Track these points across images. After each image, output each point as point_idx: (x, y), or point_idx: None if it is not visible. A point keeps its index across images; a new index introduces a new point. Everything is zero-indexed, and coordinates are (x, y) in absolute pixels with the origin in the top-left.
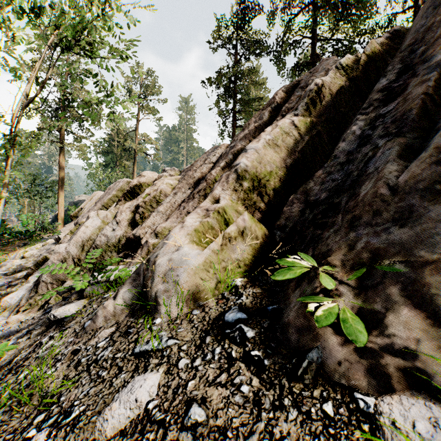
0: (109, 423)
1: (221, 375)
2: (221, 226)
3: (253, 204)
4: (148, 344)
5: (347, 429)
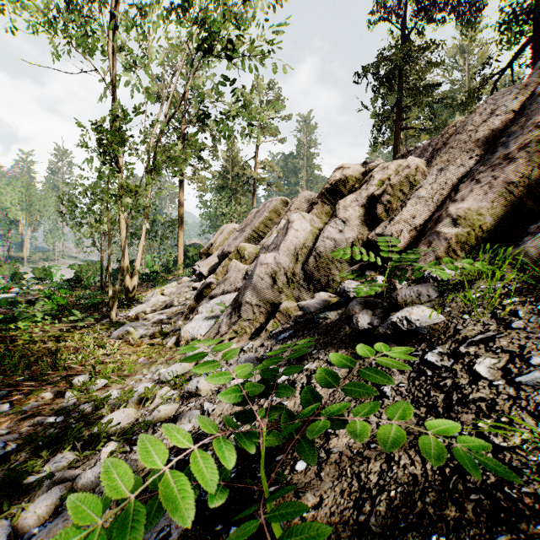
0: None
1: None
2: None
3: None
4: None
5: None
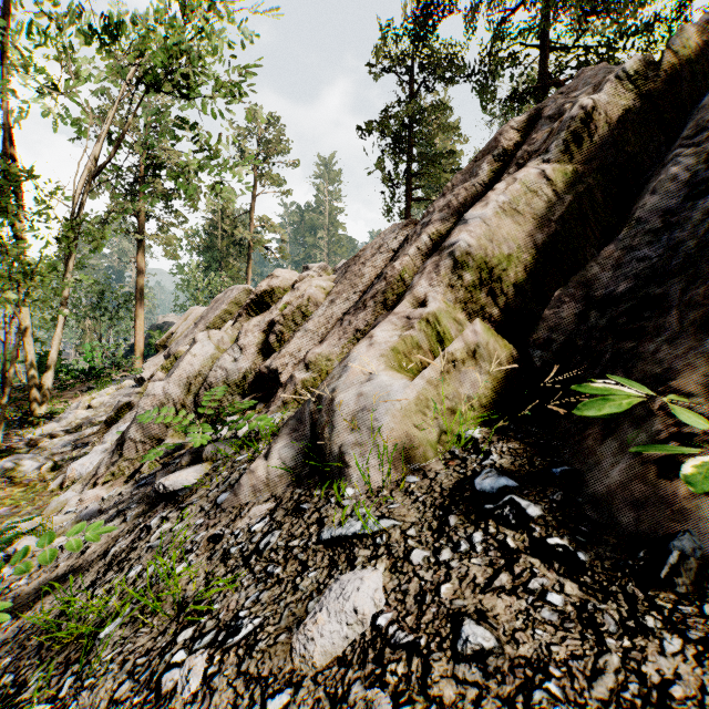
0: (316, 645)
1: (499, 577)
2: (432, 344)
3: (479, 310)
4: (344, 527)
5: None
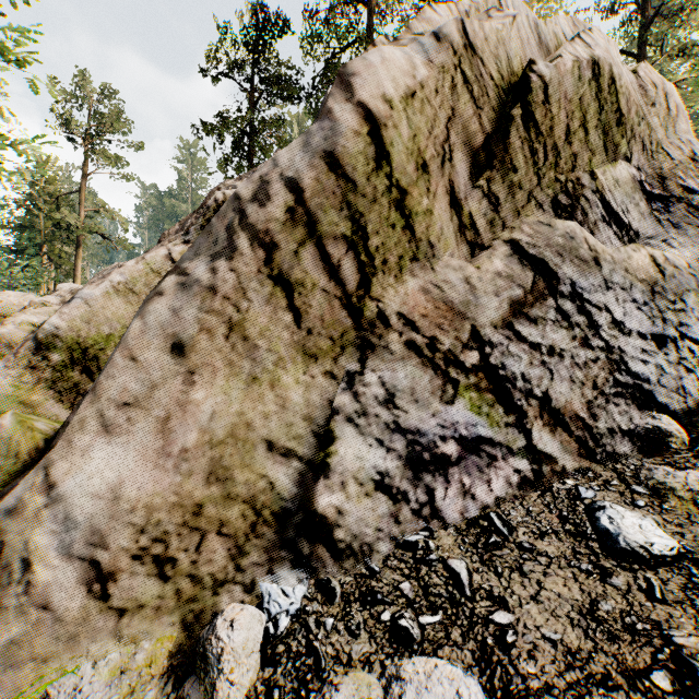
0: None
1: None
2: None
3: (73, 387)
4: None
5: None
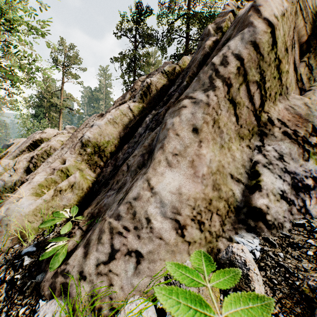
0: None
1: None
2: (64, 180)
3: (95, 163)
4: None
5: None
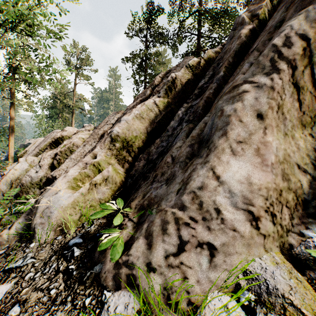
0: None
1: (46, 283)
2: (96, 174)
3: (123, 158)
4: (16, 263)
5: (88, 313)
